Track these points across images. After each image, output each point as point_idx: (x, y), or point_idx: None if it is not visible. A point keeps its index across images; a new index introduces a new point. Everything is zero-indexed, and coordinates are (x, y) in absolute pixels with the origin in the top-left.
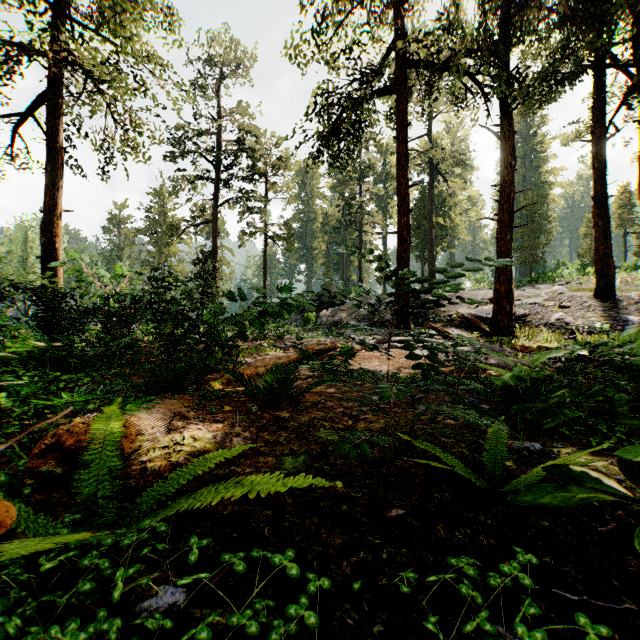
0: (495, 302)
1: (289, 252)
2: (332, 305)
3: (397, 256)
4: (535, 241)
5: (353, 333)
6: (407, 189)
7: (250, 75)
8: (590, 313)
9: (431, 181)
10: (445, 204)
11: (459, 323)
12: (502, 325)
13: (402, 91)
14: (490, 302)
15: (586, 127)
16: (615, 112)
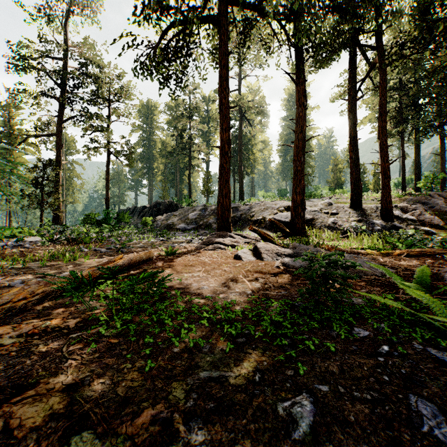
0: (293, 209)
1: (130, 167)
2: (167, 211)
3: (220, 167)
4: (305, 171)
5: (182, 234)
6: (228, 109)
7: (94, 13)
8: (351, 218)
9: (241, 123)
10: (249, 142)
11: (265, 225)
12: (298, 227)
13: (224, 24)
14: (285, 210)
15: (345, 90)
16: (363, 81)
